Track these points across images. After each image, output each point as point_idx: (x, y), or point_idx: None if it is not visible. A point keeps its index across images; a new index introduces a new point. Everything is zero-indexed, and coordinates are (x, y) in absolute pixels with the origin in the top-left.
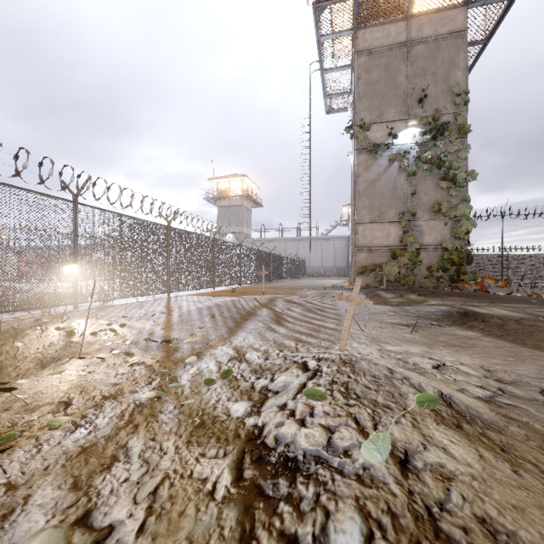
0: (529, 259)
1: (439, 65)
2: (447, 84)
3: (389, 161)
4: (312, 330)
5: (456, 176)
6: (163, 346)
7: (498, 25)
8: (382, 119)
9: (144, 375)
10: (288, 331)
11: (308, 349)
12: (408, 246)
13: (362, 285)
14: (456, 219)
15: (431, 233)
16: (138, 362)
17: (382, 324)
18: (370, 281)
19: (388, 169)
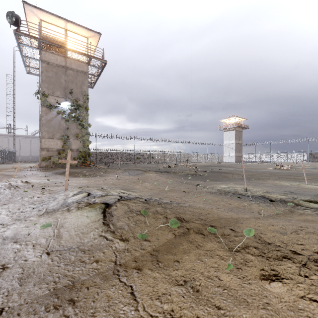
0: (129, 154)
1: (78, 81)
2: (81, 90)
3: (57, 113)
4: None
5: (84, 125)
6: None
7: (100, 74)
8: (54, 94)
9: None
10: None
11: None
12: (66, 149)
13: (44, 165)
14: (84, 140)
15: (75, 145)
16: None
17: (37, 177)
18: (48, 164)
19: (57, 116)
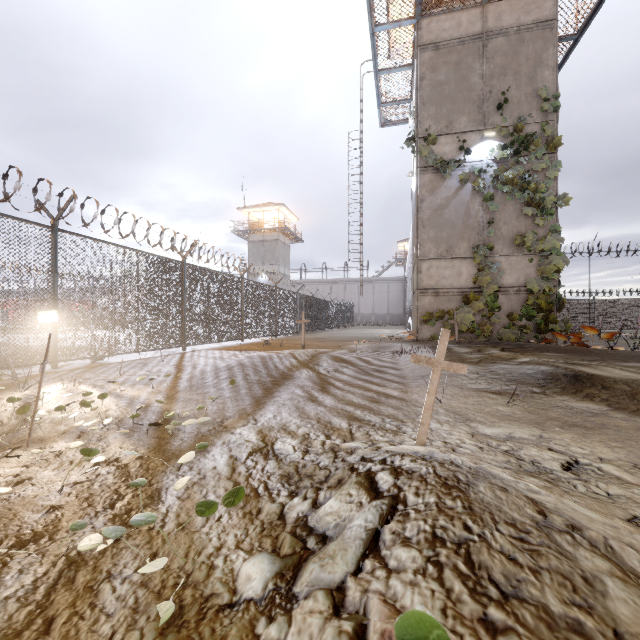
0: (618, 305)
1: (522, 63)
2: (532, 86)
3: (461, 181)
4: (369, 400)
5: (544, 200)
6: (157, 428)
7: (594, 14)
8: (452, 129)
9: (109, 487)
10: (337, 403)
11: (368, 435)
12: (484, 287)
13: (427, 336)
14: (544, 255)
15: (512, 271)
16: (110, 459)
17: (463, 391)
18: (436, 332)
19: (458, 192)
